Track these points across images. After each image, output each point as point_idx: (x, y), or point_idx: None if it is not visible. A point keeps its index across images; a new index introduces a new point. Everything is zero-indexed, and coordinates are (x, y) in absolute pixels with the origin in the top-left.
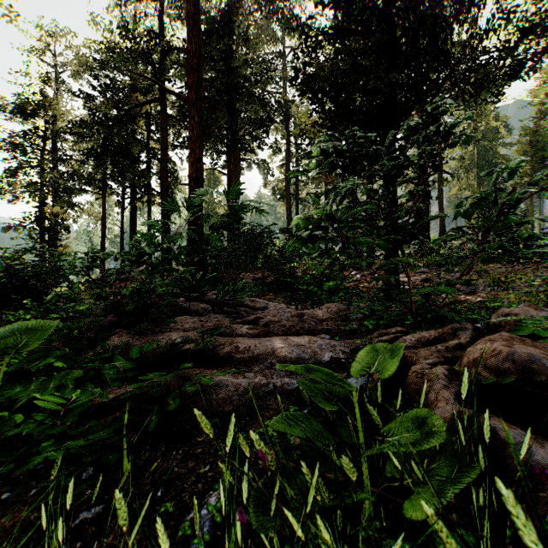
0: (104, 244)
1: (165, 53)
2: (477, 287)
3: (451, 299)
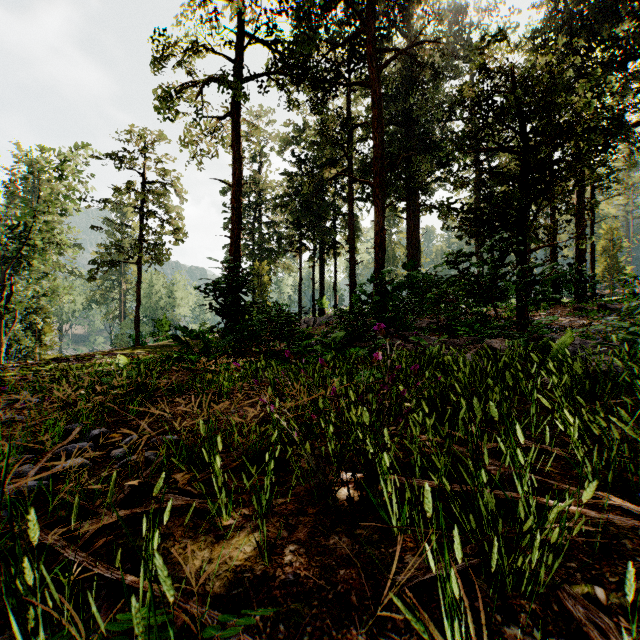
0: (300, 294)
1: (352, 130)
2: None
3: None
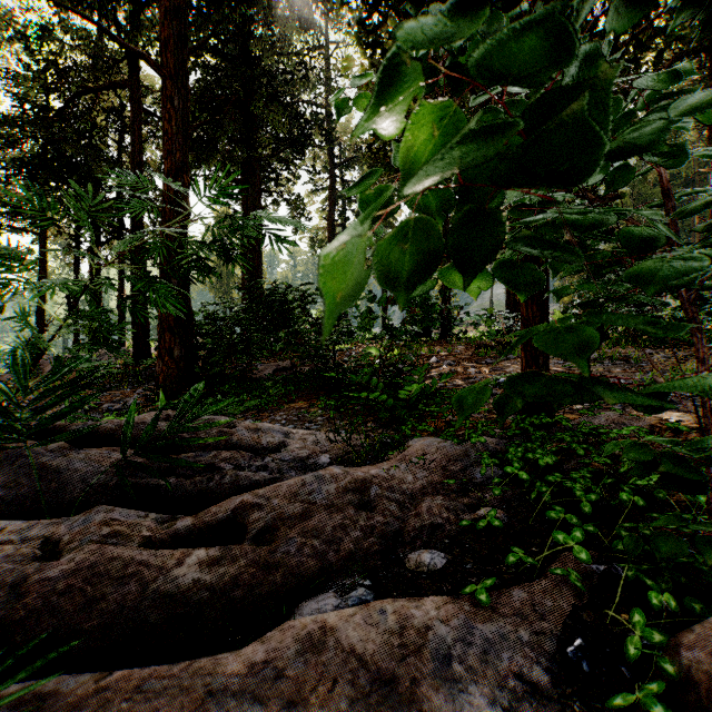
0: (42, 312)
1: (138, 12)
2: None
3: (650, 420)
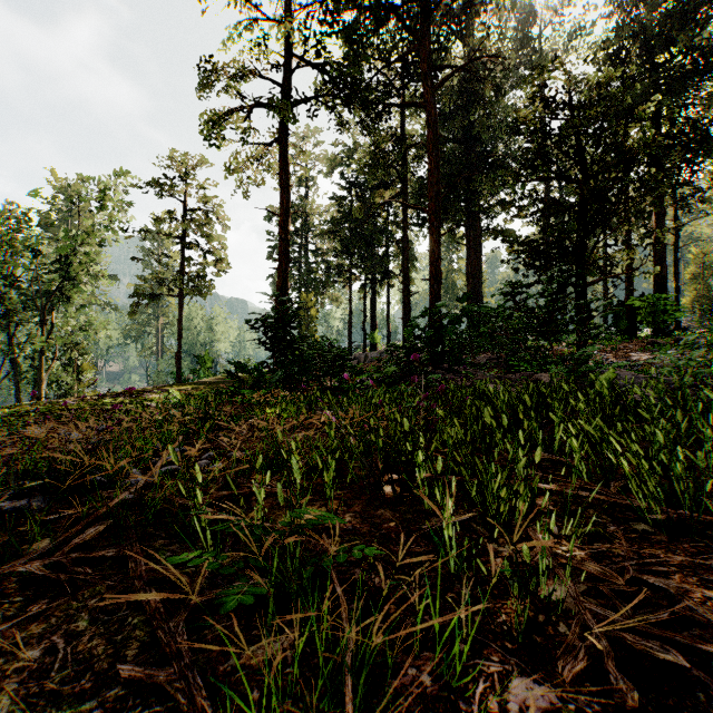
0: (350, 328)
1: (406, 151)
2: None
3: None
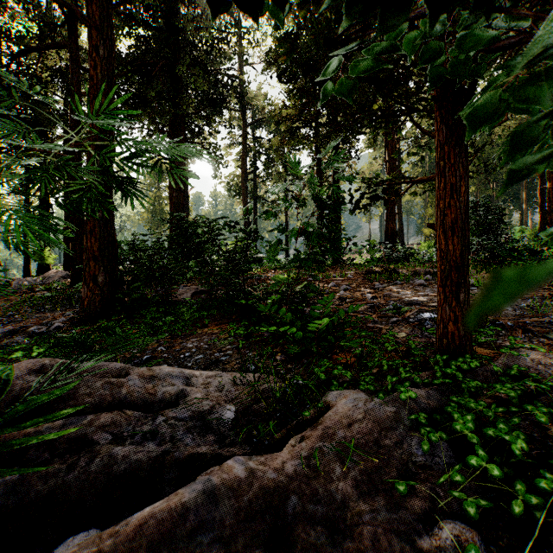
0: None
1: None
2: (549, 318)
3: None
